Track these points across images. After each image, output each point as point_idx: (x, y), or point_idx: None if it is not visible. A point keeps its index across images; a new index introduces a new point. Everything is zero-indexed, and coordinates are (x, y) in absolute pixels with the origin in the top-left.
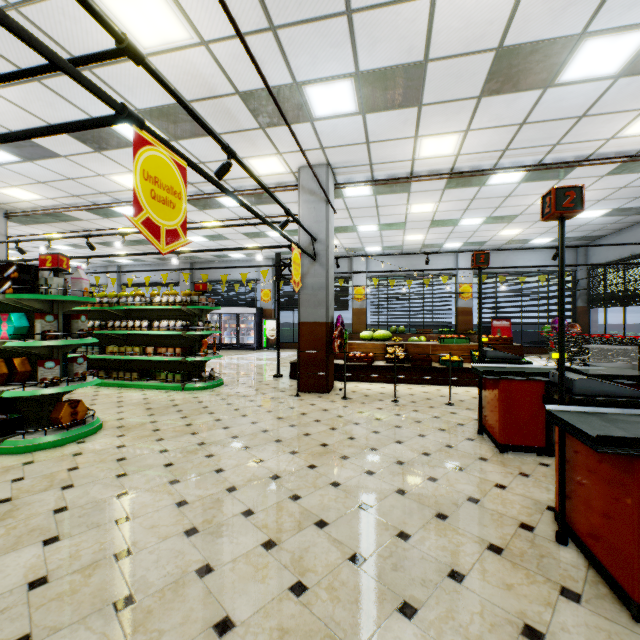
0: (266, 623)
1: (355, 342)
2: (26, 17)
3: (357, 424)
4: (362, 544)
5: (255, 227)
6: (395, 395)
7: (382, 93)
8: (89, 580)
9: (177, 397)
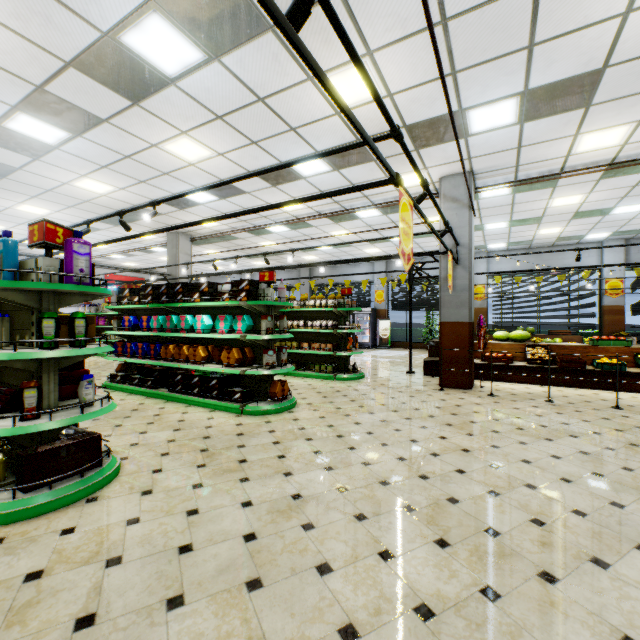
0: (524, 536)
1: (489, 342)
2: (266, 104)
3: (518, 418)
4: (578, 504)
5: (379, 233)
6: (549, 395)
7: (547, 103)
8: (374, 493)
9: (334, 385)
